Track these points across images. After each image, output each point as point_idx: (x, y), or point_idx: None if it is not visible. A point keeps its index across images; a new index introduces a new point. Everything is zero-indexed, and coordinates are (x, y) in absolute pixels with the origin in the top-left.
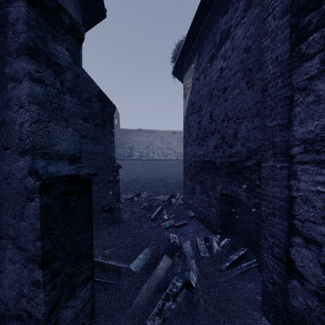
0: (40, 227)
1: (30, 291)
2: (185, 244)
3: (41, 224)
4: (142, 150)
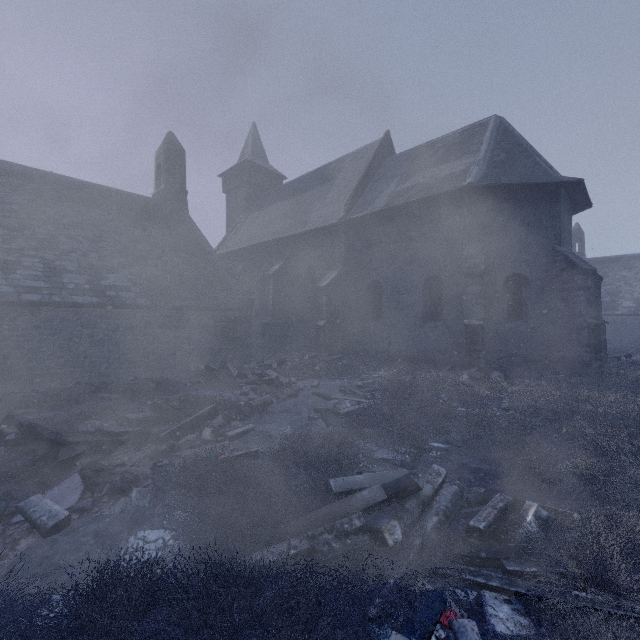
0: (587, 337)
1: (583, 354)
2: None
3: (587, 336)
4: None
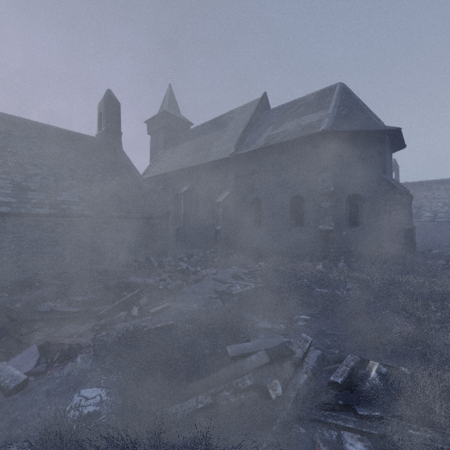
0: (404, 237)
1: (401, 250)
2: None
3: (404, 237)
4: (436, 208)
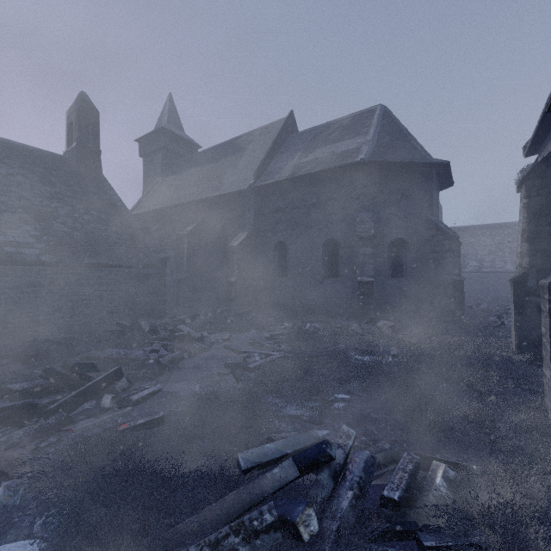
0: (453, 291)
1: (450, 305)
2: (508, 319)
3: (453, 290)
4: (482, 257)
